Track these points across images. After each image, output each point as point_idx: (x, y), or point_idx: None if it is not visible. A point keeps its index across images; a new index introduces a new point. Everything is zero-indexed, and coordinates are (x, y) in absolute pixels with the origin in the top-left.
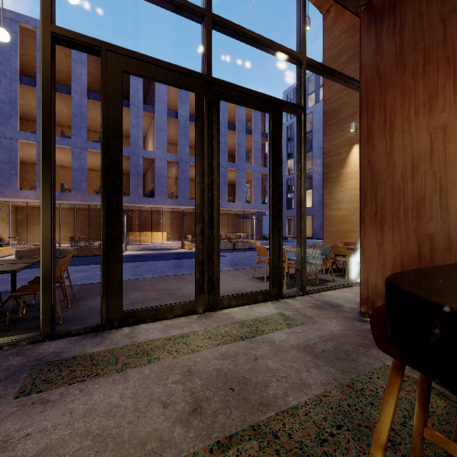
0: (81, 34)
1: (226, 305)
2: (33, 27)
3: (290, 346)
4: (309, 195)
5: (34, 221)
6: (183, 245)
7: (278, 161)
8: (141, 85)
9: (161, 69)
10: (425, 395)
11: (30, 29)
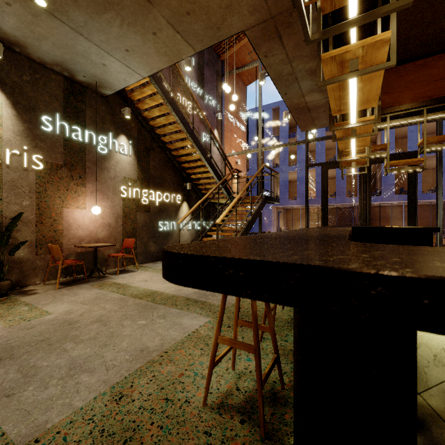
0: (315, 163)
1: None
2: None
3: None
4: None
5: (295, 218)
6: None
7: (414, 185)
8: None
9: None
10: None
11: None
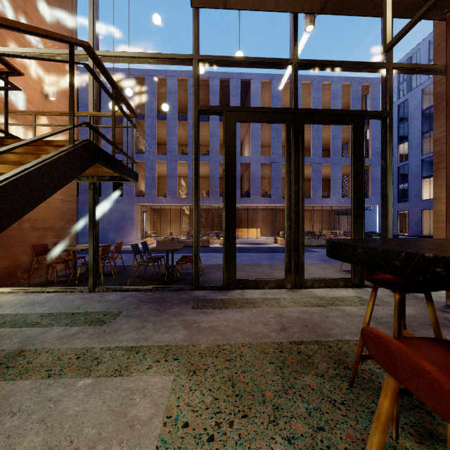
0: (213, 106)
1: (310, 285)
2: (165, 76)
3: (358, 315)
4: (431, 184)
5: (163, 220)
6: (276, 241)
7: (360, 165)
8: (239, 100)
9: (260, 113)
10: (401, 311)
11: (162, 79)
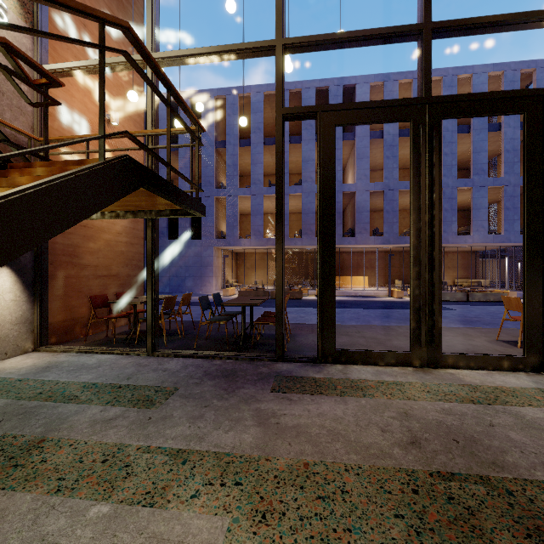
0: (303, 107)
1: (451, 364)
2: (248, 94)
3: None
4: None
5: (248, 266)
6: (391, 293)
7: (540, 176)
8: None
9: (372, 110)
10: None
11: (246, 97)
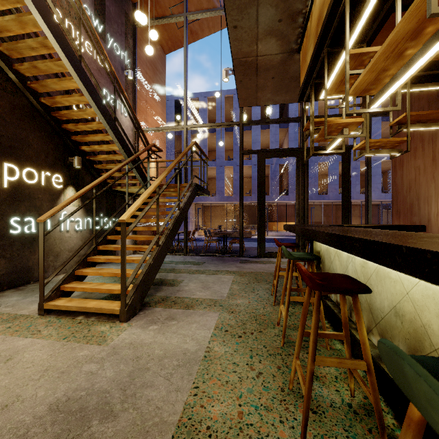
0: (251, 150)
1: None
2: (214, 96)
3: None
4: None
5: (212, 215)
6: None
7: (348, 180)
8: (278, 109)
9: (280, 152)
10: None
11: (212, 98)
